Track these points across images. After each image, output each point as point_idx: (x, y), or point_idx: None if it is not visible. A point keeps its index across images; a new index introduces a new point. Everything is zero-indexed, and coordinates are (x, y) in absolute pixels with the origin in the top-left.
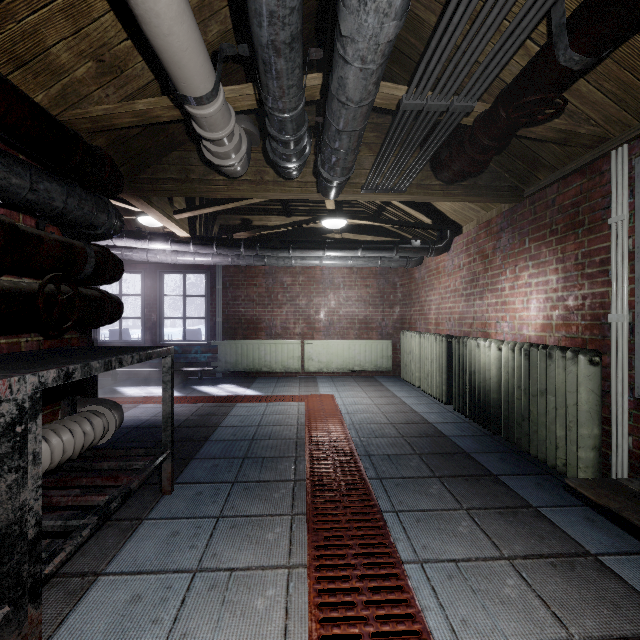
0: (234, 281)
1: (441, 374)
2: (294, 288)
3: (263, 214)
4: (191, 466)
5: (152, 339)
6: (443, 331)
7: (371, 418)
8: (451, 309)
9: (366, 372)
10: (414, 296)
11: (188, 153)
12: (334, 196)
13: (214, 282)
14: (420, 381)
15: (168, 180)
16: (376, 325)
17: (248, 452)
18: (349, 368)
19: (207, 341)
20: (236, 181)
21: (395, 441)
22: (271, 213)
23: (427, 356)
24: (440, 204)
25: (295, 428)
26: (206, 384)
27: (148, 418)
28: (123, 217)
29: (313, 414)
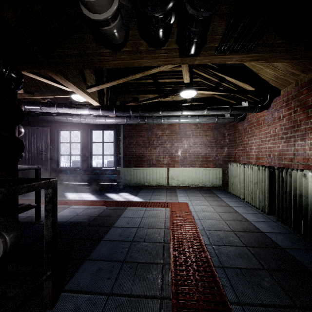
0: (129, 134)
1: (264, 193)
2: (163, 137)
3: (145, 93)
4: (82, 268)
5: (86, 166)
6: (263, 163)
7: (216, 225)
8: (271, 148)
9: (206, 187)
10: (238, 141)
11: (85, 34)
12: (196, 48)
13: (118, 134)
14: (244, 195)
15: (71, 55)
16: (212, 159)
17: (127, 255)
18: (195, 184)
19: (114, 167)
20: (118, 52)
21: (241, 251)
22: (149, 93)
23: (251, 180)
24: (265, 74)
25: (163, 231)
26: (113, 192)
27: (72, 217)
28: (19, 70)
29: (175, 219)
